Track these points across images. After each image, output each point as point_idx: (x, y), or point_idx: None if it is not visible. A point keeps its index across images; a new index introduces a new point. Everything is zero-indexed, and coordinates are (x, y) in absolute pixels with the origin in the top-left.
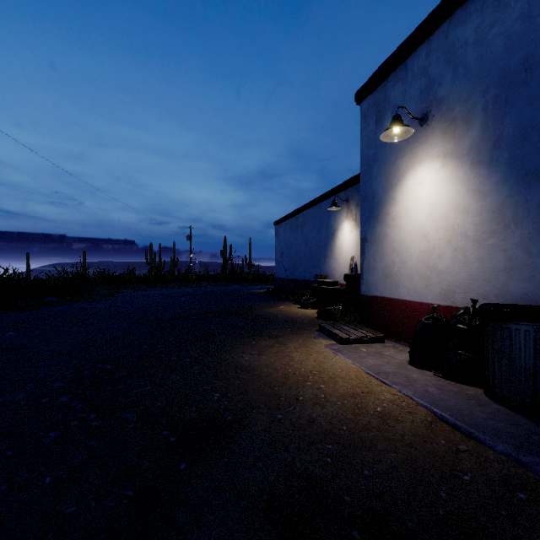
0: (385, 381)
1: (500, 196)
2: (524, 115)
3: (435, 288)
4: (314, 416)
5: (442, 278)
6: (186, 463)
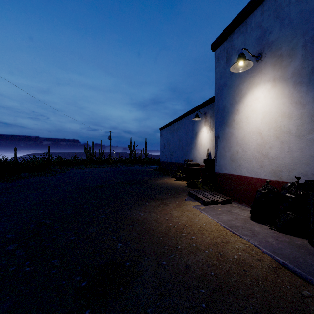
0: (237, 233)
1: None
2: None
3: (267, 169)
4: (189, 263)
5: (272, 162)
6: (91, 309)
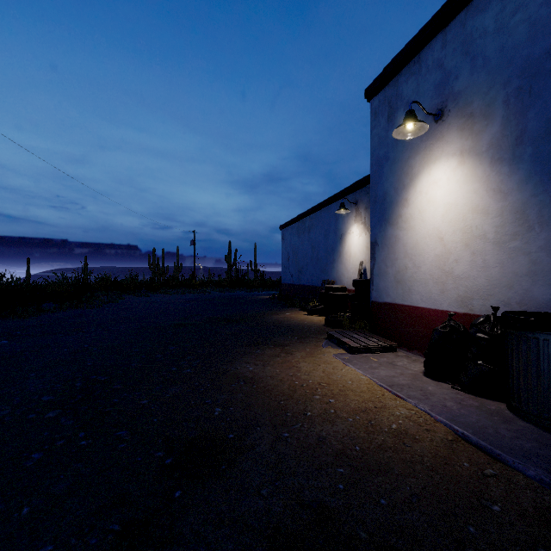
0: (399, 395)
1: (523, 195)
2: (550, 107)
3: (451, 295)
4: (323, 434)
5: (459, 284)
6: (182, 490)
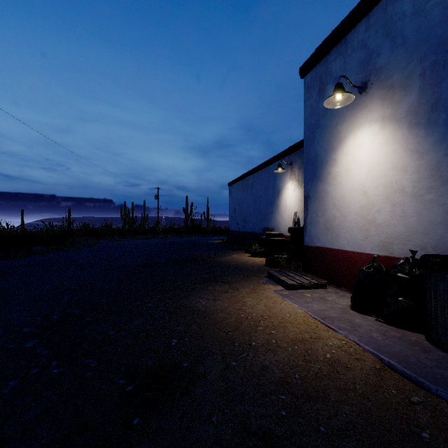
0: (331, 326)
1: (438, 154)
2: None
3: (374, 240)
4: (266, 363)
5: (381, 231)
6: (140, 418)
